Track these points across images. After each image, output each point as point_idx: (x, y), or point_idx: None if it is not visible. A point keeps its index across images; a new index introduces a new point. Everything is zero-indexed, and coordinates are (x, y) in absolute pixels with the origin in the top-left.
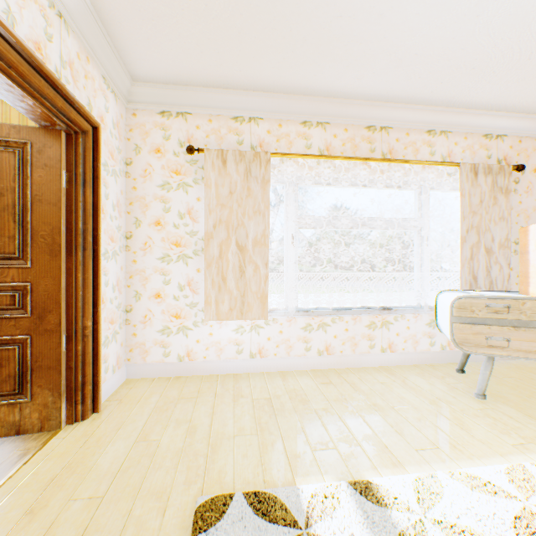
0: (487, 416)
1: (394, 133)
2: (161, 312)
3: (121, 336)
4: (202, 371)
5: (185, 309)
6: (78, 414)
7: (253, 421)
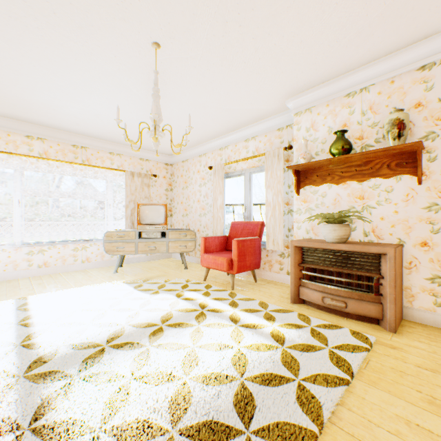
0: (109, 277)
1: (90, 151)
2: None
3: None
4: None
5: None
6: None
7: None
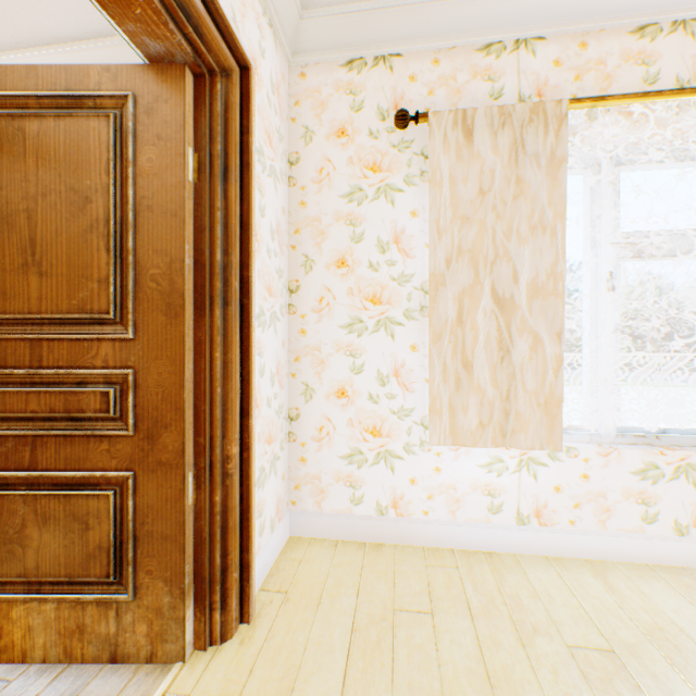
0: None
1: None
2: (346, 423)
3: (282, 462)
4: (420, 538)
5: (389, 419)
6: (214, 630)
7: None
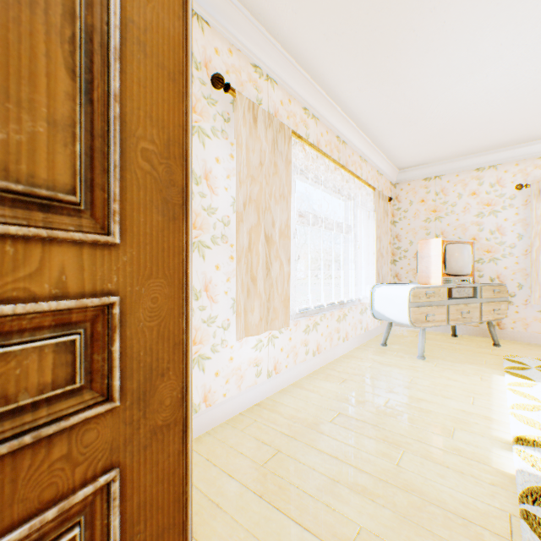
0: (445, 369)
1: (348, 149)
2: None
3: None
4: (222, 416)
5: (201, 328)
6: None
7: (377, 442)
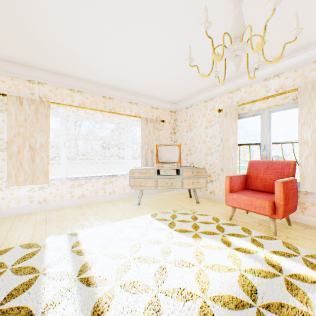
0: (136, 210)
1: (115, 101)
2: None
3: None
4: (6, 214)
5: None
6: None
7: (33, 227)
